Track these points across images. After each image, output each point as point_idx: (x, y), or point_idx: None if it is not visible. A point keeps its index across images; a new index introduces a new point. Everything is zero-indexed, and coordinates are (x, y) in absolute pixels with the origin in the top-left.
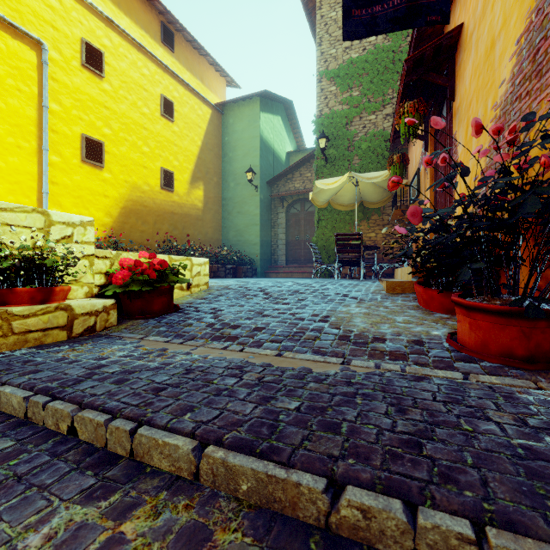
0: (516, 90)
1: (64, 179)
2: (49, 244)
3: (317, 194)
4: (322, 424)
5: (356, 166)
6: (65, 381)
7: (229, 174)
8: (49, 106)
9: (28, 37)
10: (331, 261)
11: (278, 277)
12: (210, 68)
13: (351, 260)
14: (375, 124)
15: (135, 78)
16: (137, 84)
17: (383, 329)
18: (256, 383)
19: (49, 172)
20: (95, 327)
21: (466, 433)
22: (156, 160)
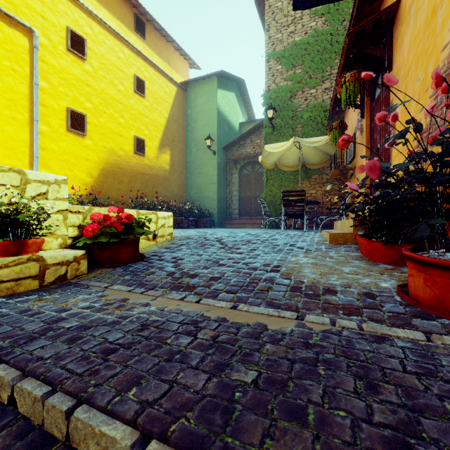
0: None
1: (52, 145)
2: (22, 200)
3: (266, 157)
4: (285, 409)
5: (299, 133)
6: (18, 338)
7: (191, 141)
8: (39, 84)
9: (21, 25)
10: (277, 214)
11: (232, 227)
12: (175, 52)
13: (296, 214)
14: (315, 96)
15: (112, 61)
16: (114, 66)
17: (332, 280)
18: (210, 344)
19: (39, 139)
20: (66, 276)
21: None
22: (130, 129)
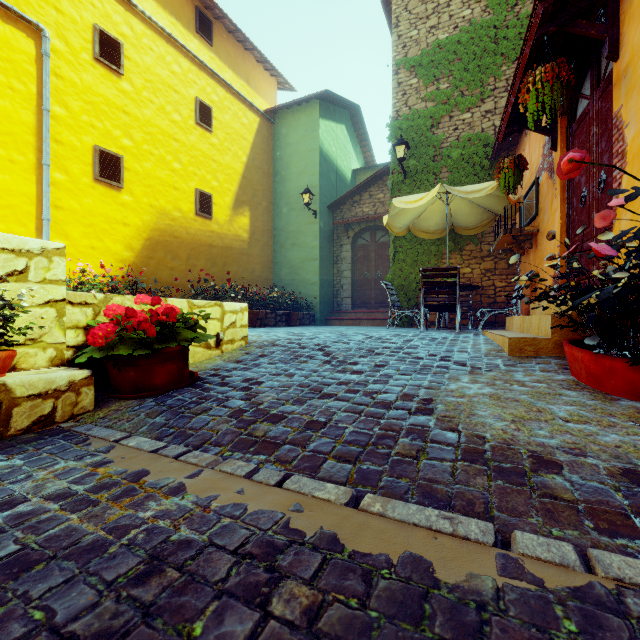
0: None
1: (71, 202)
2: None
3: (394, 218)
4: None
5: (444, 180)
6: None
7: (281, 198)
8: (51, 110)
9: (24, 21)
10: (411, 305)
11: (341, 324)
12: (257, 66)
13: (443, 305)
14: (470, 124)
15: (163, 77)
16: (166, 84)
17: (542, 436)
18: None
19: (51, 193)
20: (54, 416)
21: None
22: (190, 179)
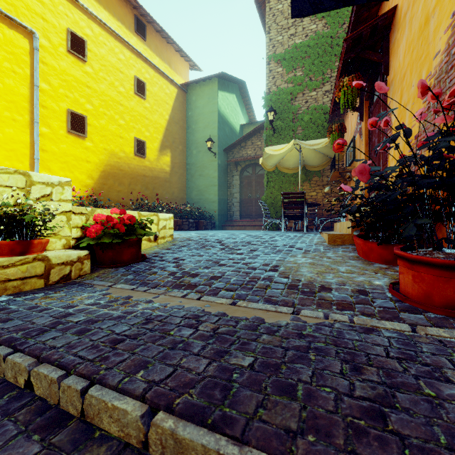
0: (451, 59)
1: (52, 147)
2: (28, 202)
3: (266, 159)
4: (277, 386)
5: (299, 135)
6: (30, 331)
7: (192, 143)
8: (40, 86)
9: (22, 27)
10: (278, 216)
11: (233, 229)
12: (176, 54)
13: (296, 215)
14: (315, 99)
15: (112, 62)
16: (115, 67)
17: (328, 279)
18: (211, 335)
19: (40, 141)
20: (70, 275)
21: (429, 399)
22: (131, 131)
